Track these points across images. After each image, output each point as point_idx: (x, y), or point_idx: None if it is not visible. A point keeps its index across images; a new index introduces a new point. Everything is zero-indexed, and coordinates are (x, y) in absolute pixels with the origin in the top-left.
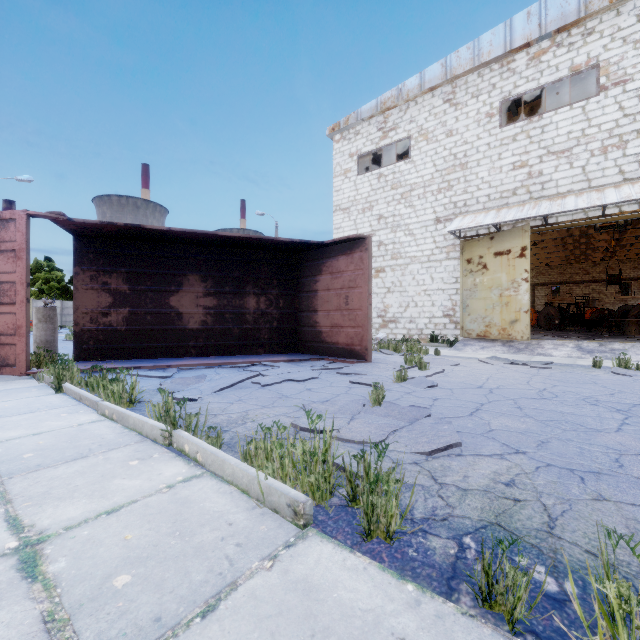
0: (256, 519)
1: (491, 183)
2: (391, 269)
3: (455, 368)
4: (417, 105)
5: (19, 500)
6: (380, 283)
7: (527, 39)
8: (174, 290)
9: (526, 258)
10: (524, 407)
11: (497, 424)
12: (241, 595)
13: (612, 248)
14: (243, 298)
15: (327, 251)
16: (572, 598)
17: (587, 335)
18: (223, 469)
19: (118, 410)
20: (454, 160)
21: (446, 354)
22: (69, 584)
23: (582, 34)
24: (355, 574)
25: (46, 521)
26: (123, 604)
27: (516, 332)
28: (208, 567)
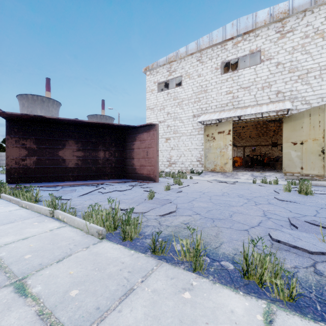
0: (84, 238)
1: (217, 100)
2: (173, 138)
3: (195, 184)
4: (185, 61)
5: None
6: (168, 145)
7: (232, 36)
8: (61, 148)
9: (230, 135)
10: (212, 199)
11: (197, 205)
12: (72, 257)
13: (277, 130)
14: (97, 152)
15: (138, 130)
16: (175, 246)
17: (260, 169)
18: (74, 223)
19: (29, 204)
20: (201, 88)
21: (195, 178)
22: (7, 258)
23: (254, 36)
24: (115, 250)
25: None
26: (28, 262)
27: (226, 168)
28: (62, 251)
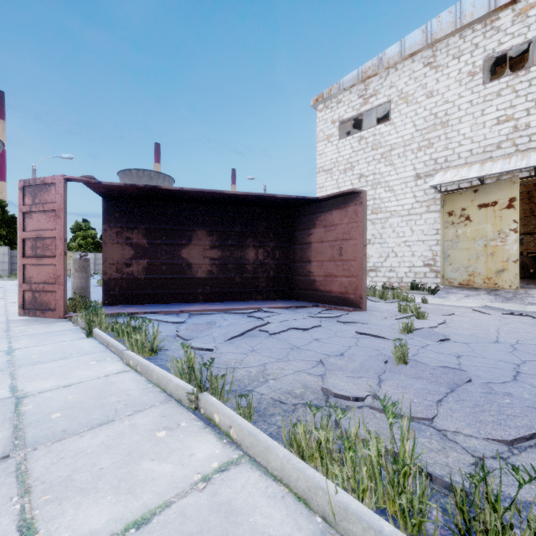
0: None
1: (473, 138)
2: (371, 223)
3: (453, 318)
4: (397, 71)
5: (38, 489)
6: None
7: None
8: (185, 243)
9: (515, 209)
10: None
11: None
12: None
13: None
14: (244, 250)
15: (321, 206)
16: None
17: None
18: (267, 458)
19: (142, 362)
20: (434, 119)
21: (432, 302)
22: None
23: None
24: None
25: (64, 535)
26: None
27: (503, 281)
28: None
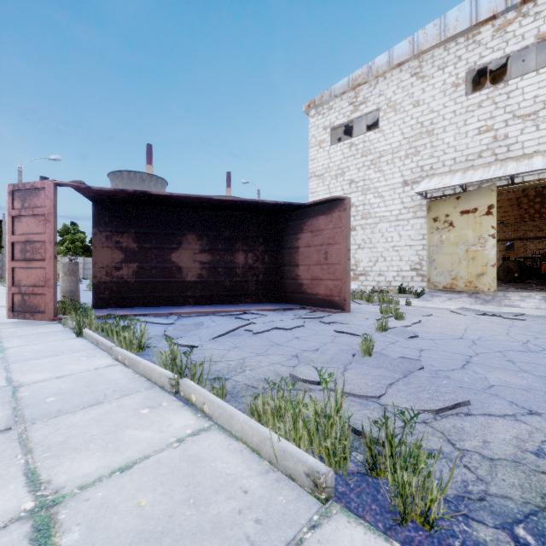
0: (272, 487)
1: (457, 147)
2: (361, 228)
3: (429, 318)
4: (386, 80)
5: (39, 450)
6: (351, 240)
7: (493, 12)
8: (175, 247)
9: (493, 215)
10: (515, 360)
11: (495, 379)
12: None
13: None
14: (233, 254)
15: (308, 212)
16: None
17: None
18: (231, 424)
19: (129, 356)
20: (421, 128)
21: (416, 304)
22: None
23: None
24: None
25: (62, 477)
26: None
27: (483, 284)
28: None
